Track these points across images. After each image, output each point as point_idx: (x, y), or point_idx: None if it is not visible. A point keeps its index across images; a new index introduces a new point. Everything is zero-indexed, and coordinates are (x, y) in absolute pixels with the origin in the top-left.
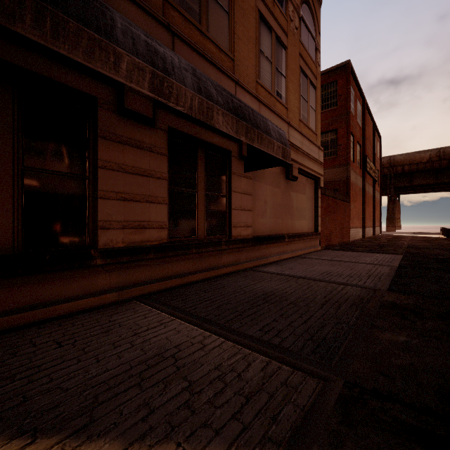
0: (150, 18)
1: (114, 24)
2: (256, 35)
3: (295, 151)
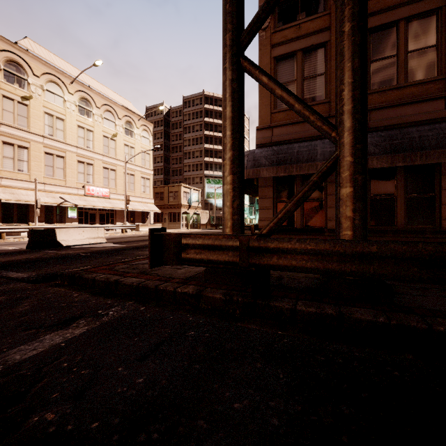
0: None
1: (317, 154)
2: None
3: None
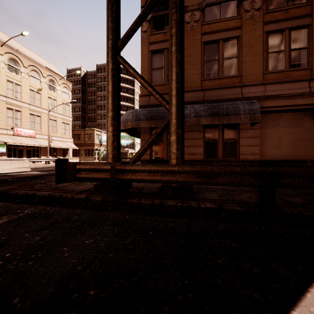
0: (195, 92)
1: None
2: (263, 48)
3: None
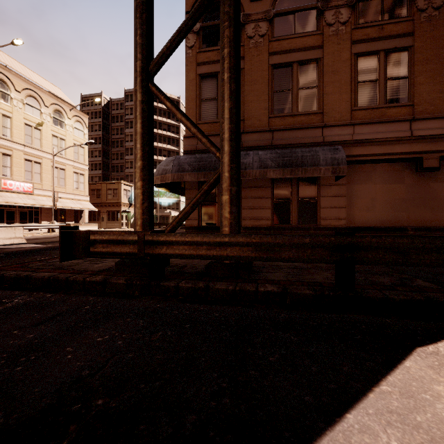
0: (261, 133)
1: None
2: (351, 76)
3: (430, 141)
